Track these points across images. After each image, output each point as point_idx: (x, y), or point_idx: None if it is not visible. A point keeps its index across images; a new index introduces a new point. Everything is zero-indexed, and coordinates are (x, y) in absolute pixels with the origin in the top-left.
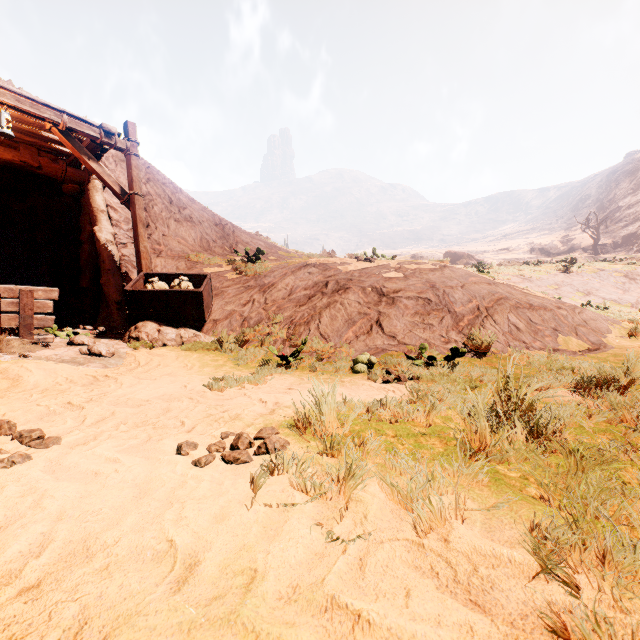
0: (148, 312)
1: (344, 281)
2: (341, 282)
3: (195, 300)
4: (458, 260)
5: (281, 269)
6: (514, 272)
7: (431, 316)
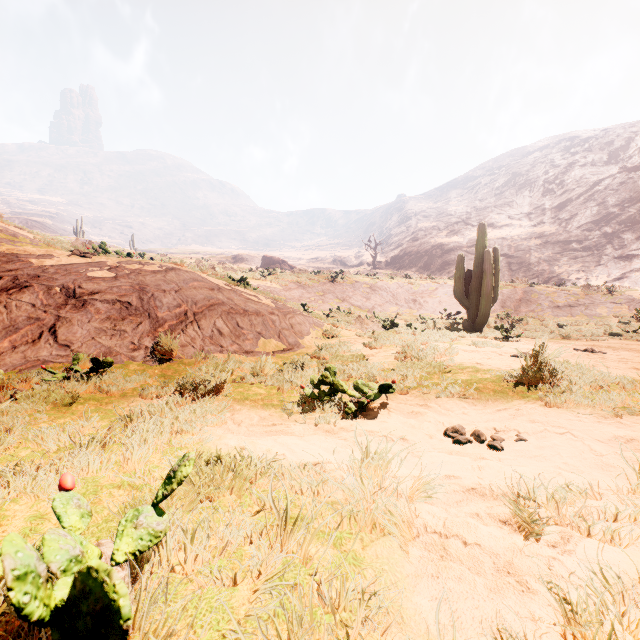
0: None
1: (27, 277)
2: (22, 278)
3: None
4: (274, 264)
5: None
6: (292, 279)
7: (126, 321)
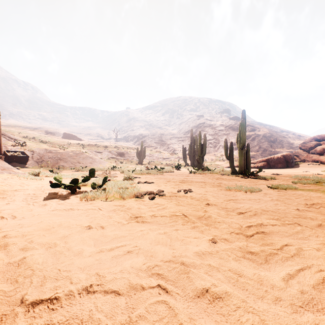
0: (13, 160)
1: (61, 154)
2: (61, 155)
3: (27, 158)
4: (70, 137)
5: (40, 150)
6: (93, 149)
7: (80, 162)
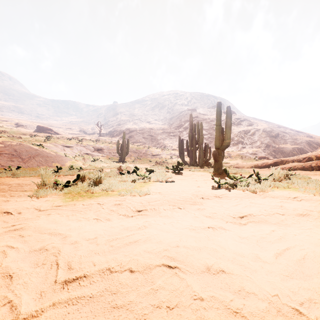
0: None
1: None
2: None
3: None
4: (45, 130)
5: None
6: (59, 143)
7: (14, 159)
